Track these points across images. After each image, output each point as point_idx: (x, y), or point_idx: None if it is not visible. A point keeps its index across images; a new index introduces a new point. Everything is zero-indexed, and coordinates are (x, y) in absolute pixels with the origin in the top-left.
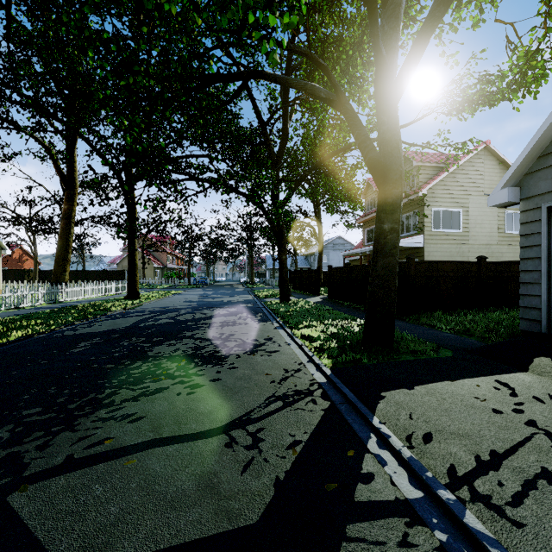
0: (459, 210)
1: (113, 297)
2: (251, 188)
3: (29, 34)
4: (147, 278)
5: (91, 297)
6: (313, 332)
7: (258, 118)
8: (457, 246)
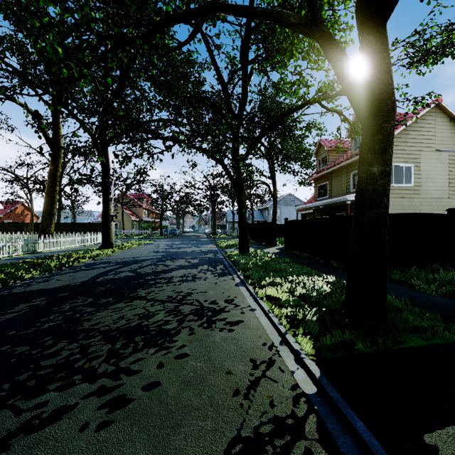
0: (411, 165)
1: (90, 247)
2: (212, 141)
3: (4, 2)
4: (126, 229)
5: (70, 247)
6: (279, 293)
7: (219, 79)
8: (409, 199)
